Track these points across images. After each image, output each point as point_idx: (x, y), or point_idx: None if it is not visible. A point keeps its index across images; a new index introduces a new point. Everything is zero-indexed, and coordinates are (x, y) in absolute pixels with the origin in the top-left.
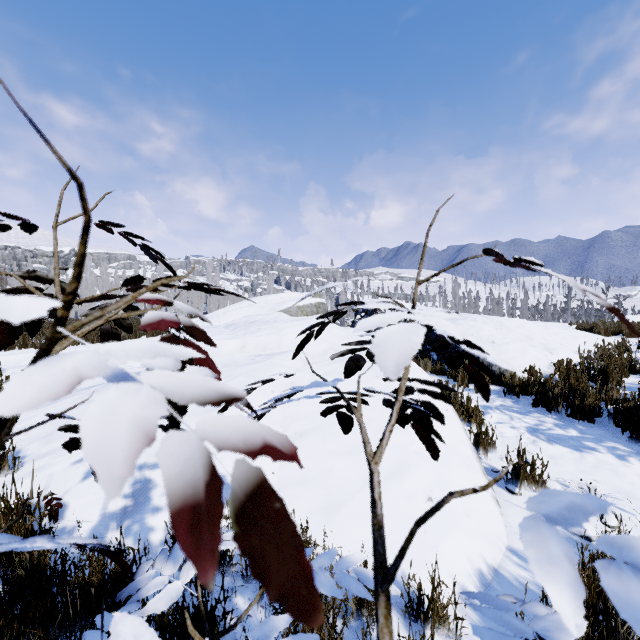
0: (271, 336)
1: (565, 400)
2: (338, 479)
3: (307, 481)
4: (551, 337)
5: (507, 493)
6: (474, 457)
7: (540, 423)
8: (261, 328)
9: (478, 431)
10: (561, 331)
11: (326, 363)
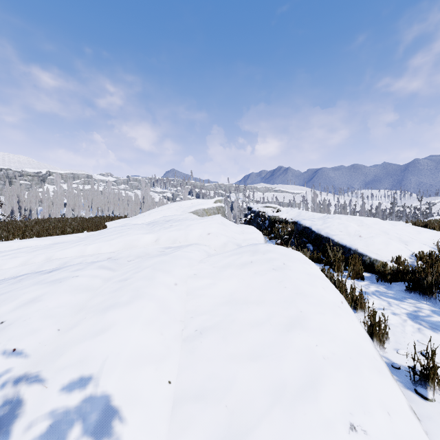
0: (180, 231)
1: (435, 287)
2: (241, 394)
3: (206, 395)
4: (401, 232)
5: (419, 398)
6: (378, 355)
7: (418, 309)
8: (173, 225)
9: (372, 323)
10: (406, 227)
11: (226, 255)
